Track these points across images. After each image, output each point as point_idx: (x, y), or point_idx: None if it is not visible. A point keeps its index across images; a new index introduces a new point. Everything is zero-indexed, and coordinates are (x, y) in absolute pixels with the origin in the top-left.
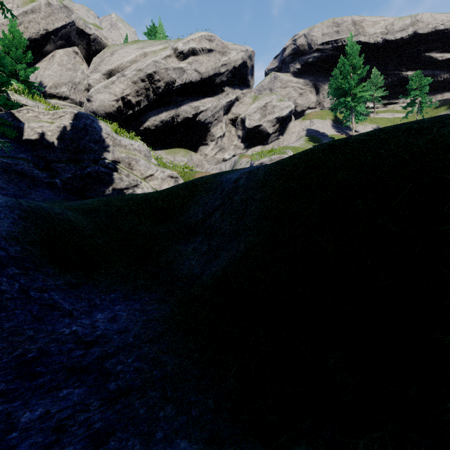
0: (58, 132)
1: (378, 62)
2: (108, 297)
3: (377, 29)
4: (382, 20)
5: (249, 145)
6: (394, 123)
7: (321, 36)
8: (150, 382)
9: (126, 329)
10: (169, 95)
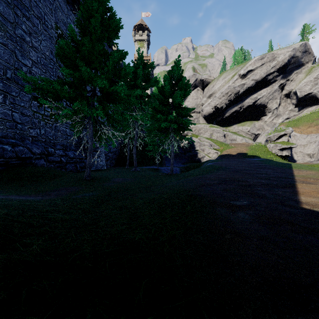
0: (187, 144)
1: None
2: None
3: None
4: None
5: (303, 107)
6: None
7: None
8: None
9: None
10: (237, 98)
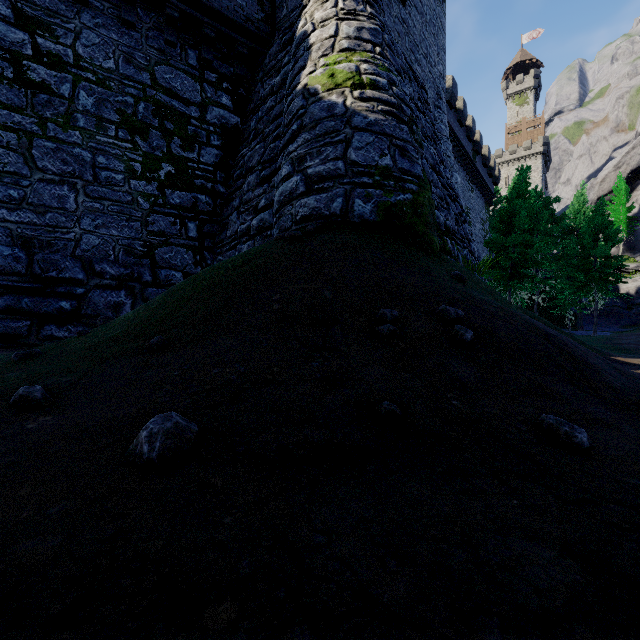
0: (635, 290)
1: None
2: None
3: None
4: None
5: None
6: None
7: None
8: None
9: None
10: None
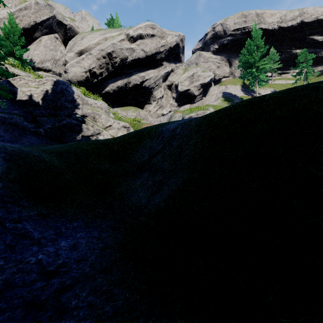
0: (42, 94)
1: (275, 43)
2: (72, 225)
3: (274, 19)
4: (277, 13)
5: (181, 103)
6: (287, 87)
7: (233, 24)
8: (102, 321)
9: (84, 257)
10: (123, 68)
